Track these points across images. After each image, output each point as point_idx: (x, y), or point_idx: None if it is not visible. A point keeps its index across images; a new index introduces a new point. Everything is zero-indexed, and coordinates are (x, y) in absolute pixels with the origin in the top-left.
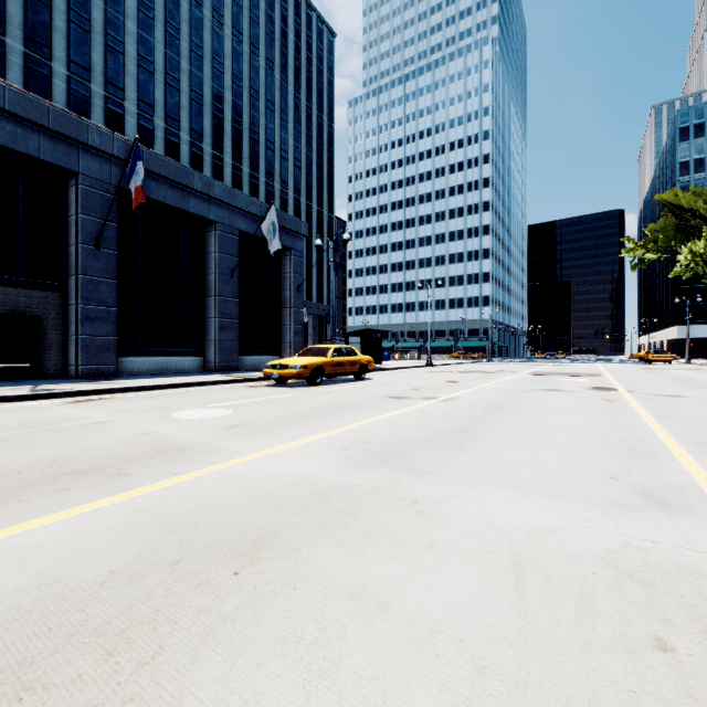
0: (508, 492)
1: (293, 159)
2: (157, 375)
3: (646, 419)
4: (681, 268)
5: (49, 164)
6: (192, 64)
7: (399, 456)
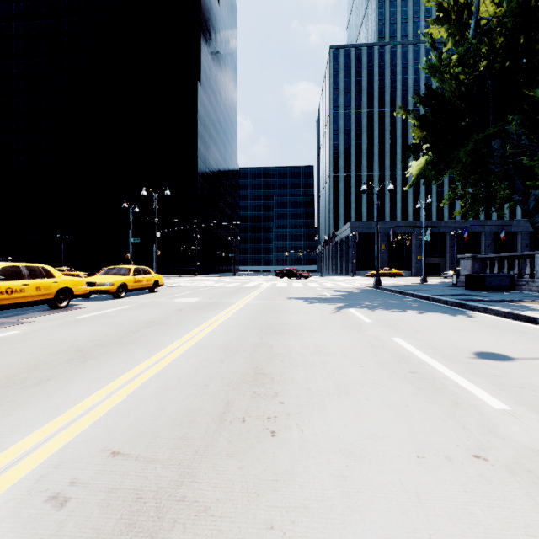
0: None
1: None
2: None
3: None
4: None
5: (479, 232)
6: None
7: None
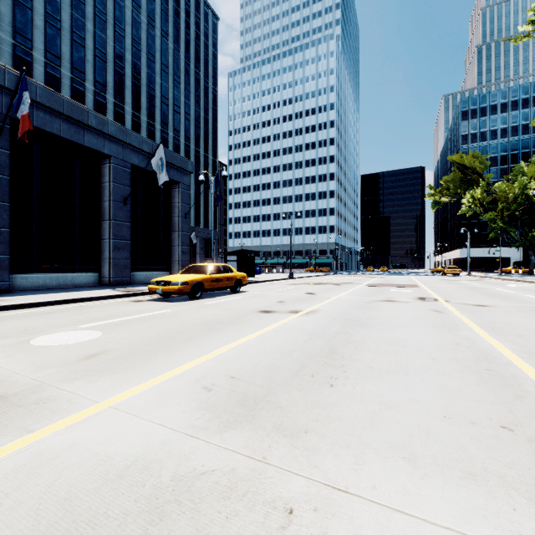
0: (406, 470)
1: (184, 113)
2: (51, 290)
3: (479, 332)
4: (465, 208)
5: None
6: (96, 26)
7: (267, 401)
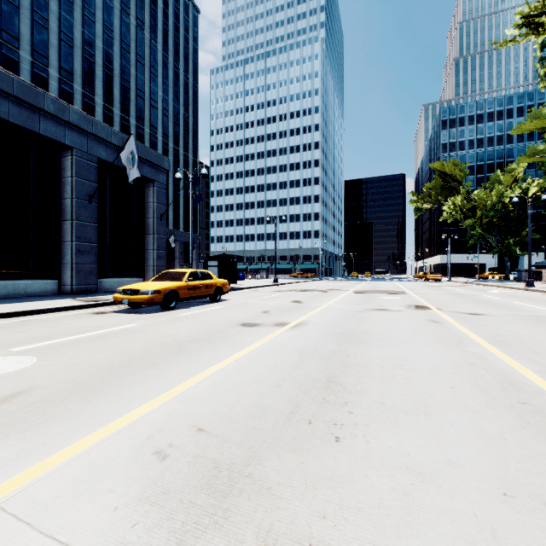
0: None
1: (162, 109)
2: None
3: (488, 347)
4: (447, 215)
5: None
6: (62, 7)
7: (248, 475)
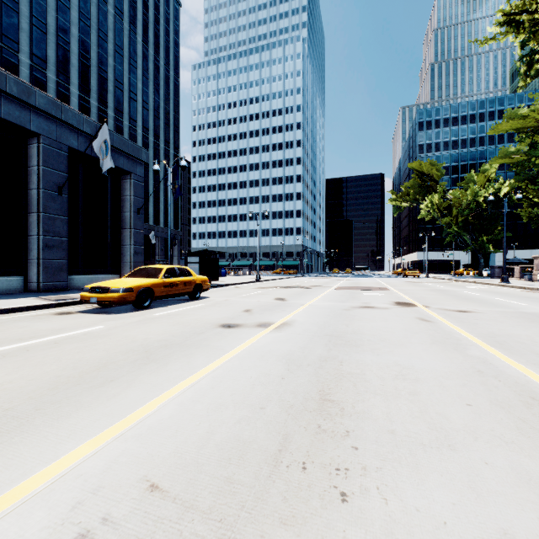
0: None
1: (141, 101)
2: None
3: (489, 349)
4: (425, 213)
5: None
6: None
7: None
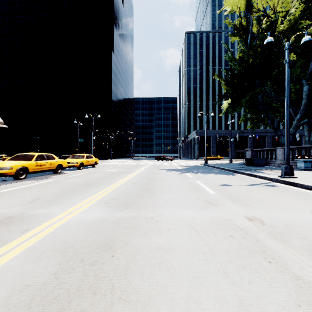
0: None
1: None
2: None
3: None
4: None
5: (264, 136)
6: None
7: None
